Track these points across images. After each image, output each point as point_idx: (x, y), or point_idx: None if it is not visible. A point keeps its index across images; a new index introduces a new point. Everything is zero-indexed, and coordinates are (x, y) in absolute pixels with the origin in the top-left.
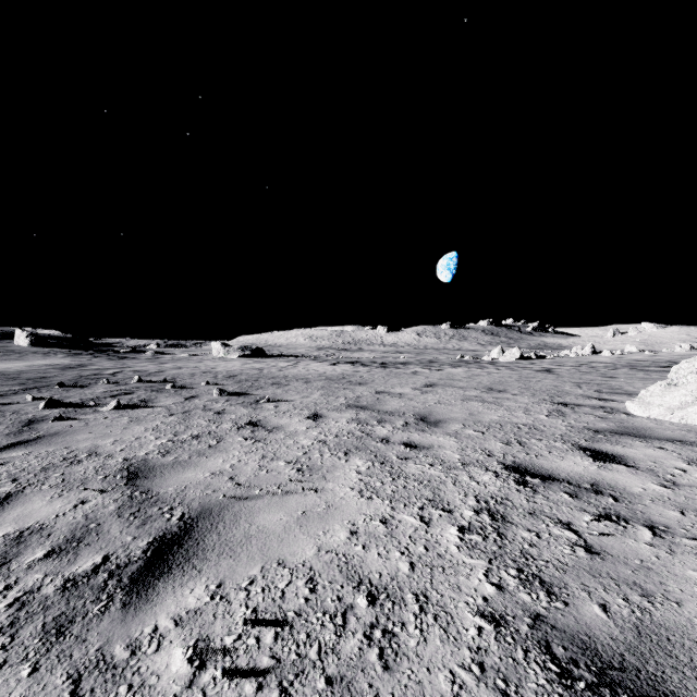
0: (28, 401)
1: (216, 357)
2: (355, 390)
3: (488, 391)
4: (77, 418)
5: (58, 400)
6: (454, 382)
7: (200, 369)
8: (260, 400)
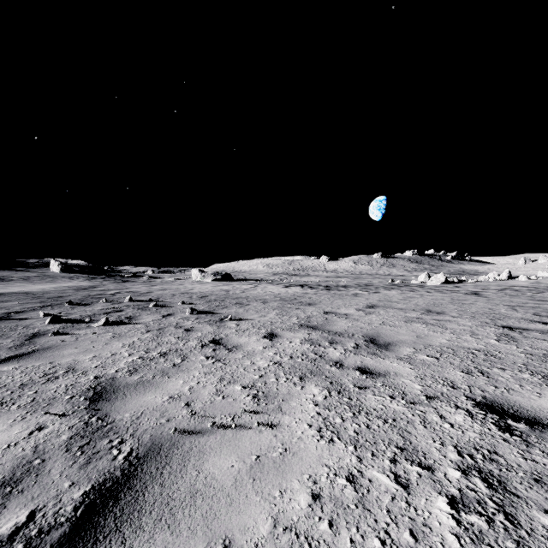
0: (40, 316)
1: (194, 281)
2: (306, 310)
3: (427, 313)
4: (71, 333)
5: (63, 316)
6: (393, 304)
7: (180, 291)
8: (224, 318)
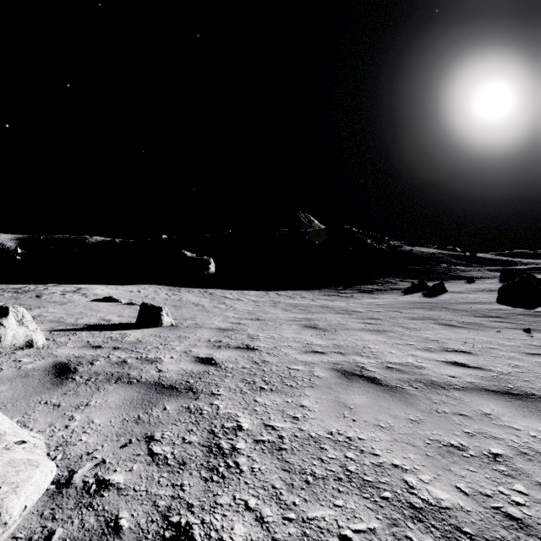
0: None
1: None
2: None
3: None
4: (533, 333)
5: None
6: None
7: None
8: None
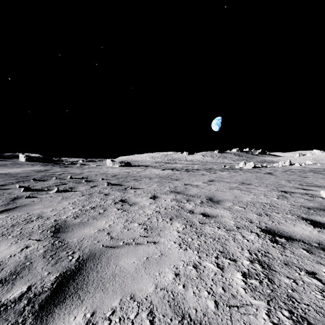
0: (17, 187)
1: (108, 166)
2: (174, 183)
3: (242, 184)
4: (37, 197)
5: (31, 187)
6: (223, 179)
7: (100, 172)
8: (127, 188)
